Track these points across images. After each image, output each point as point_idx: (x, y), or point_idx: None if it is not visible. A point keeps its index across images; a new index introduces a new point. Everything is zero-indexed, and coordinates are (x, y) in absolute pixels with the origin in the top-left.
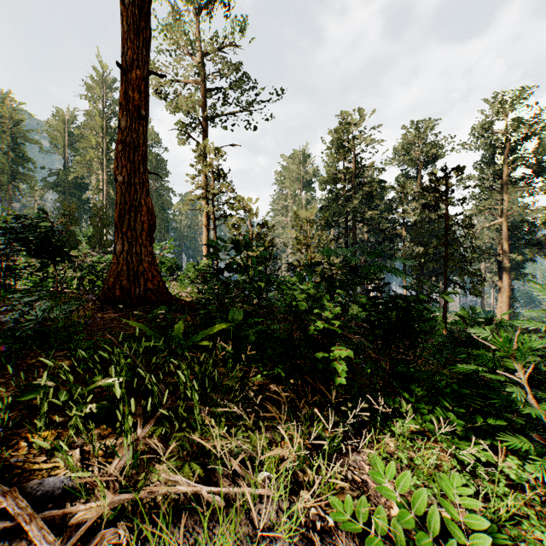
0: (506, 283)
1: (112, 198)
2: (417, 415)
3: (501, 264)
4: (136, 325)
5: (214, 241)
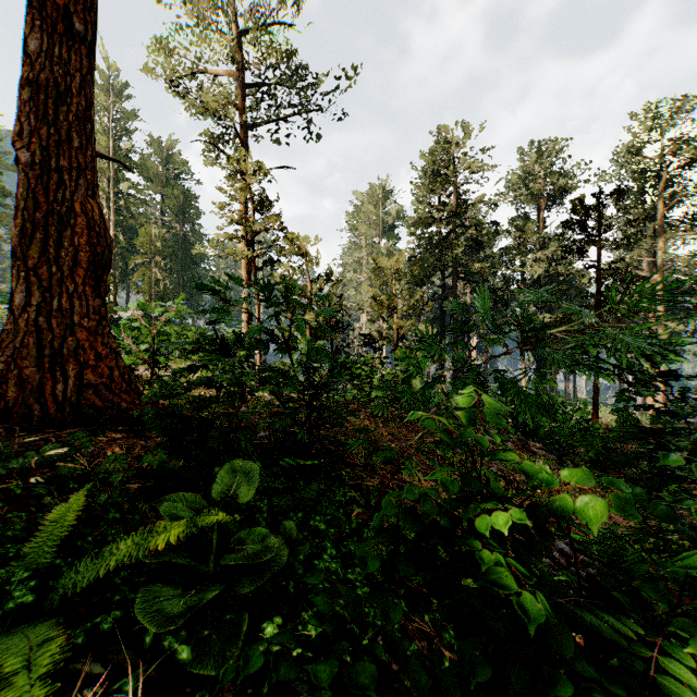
0: None
1: (122, 246)
2: None
3: None
4: None
5: (211, 282)
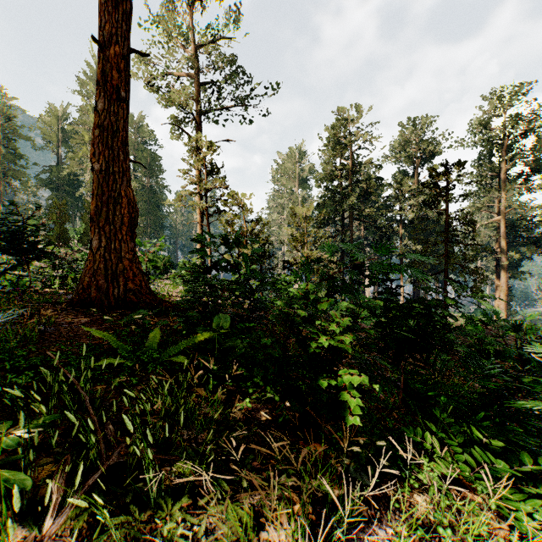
0: (504, 281)
1: None
2: (445, 451)
3: (498, 262)
4: (100, 335)
5: (200, 236)
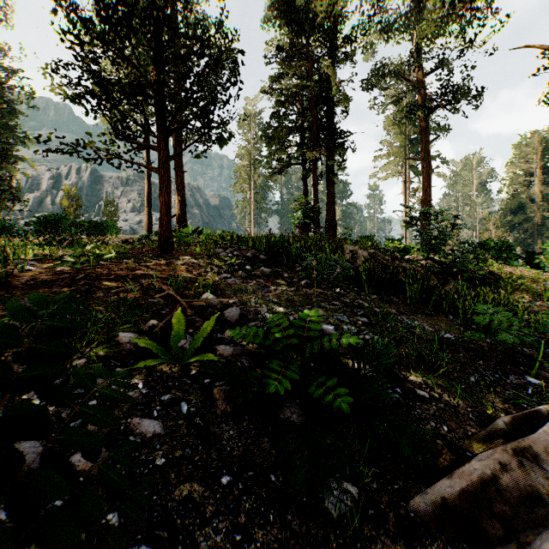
0: None
1: None
2: None
3: None
4: None
5: None
